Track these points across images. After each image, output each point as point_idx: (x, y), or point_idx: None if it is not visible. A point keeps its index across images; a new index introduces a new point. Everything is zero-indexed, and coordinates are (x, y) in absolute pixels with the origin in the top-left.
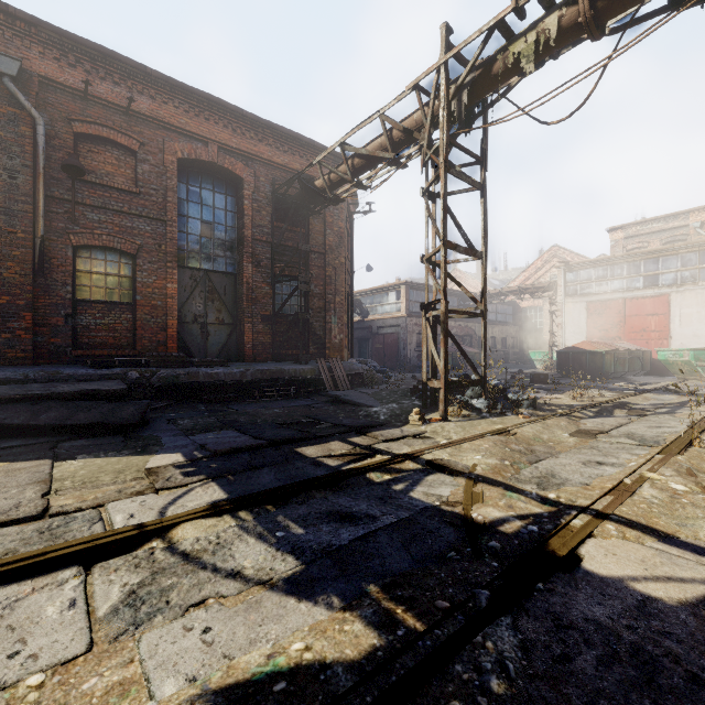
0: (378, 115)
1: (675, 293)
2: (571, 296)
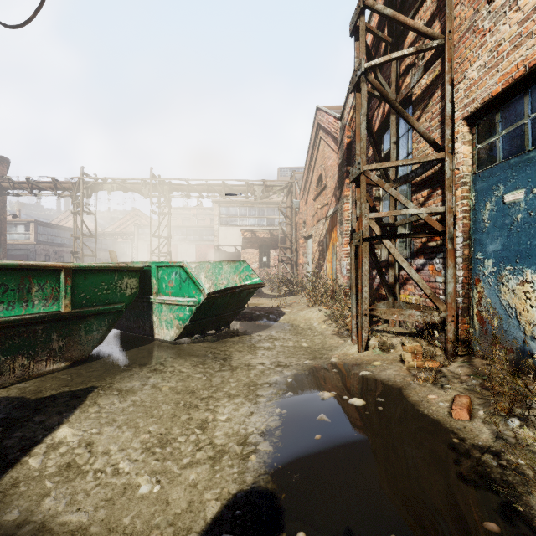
0: (51, 178)
1: (180, 244)
2: (141, 241)
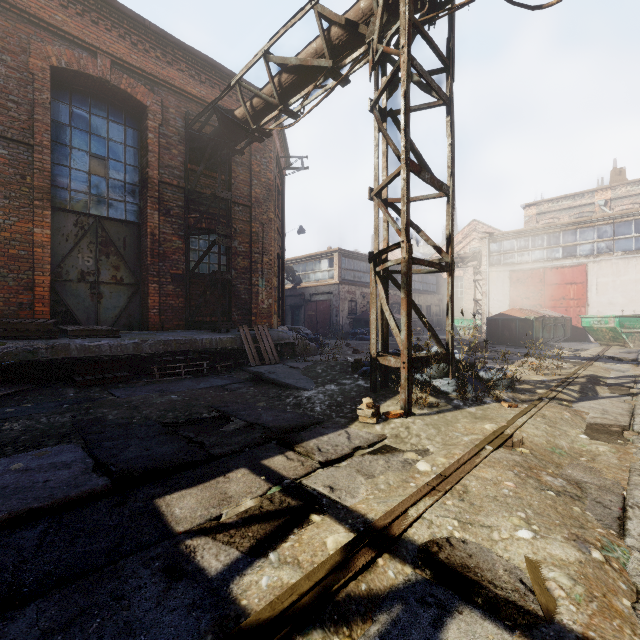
0: (312, 4)
1: (592, 263)
2: (495, 266)
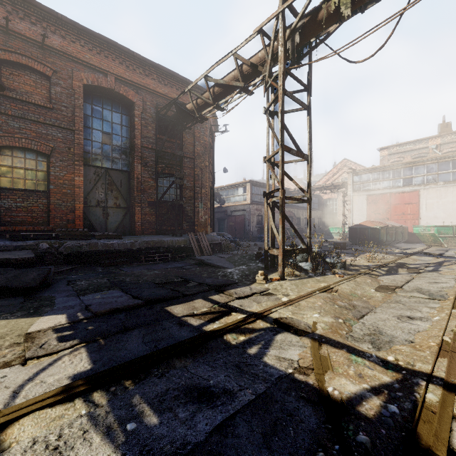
0: (232, 53)
1: (423, 190)
2: (356, 191)
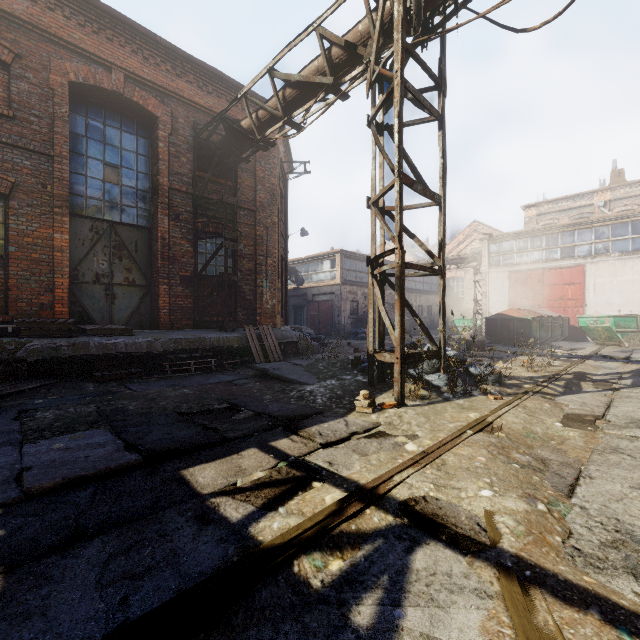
0: (314, 26)
1: (590, 264)
2: (494, 267)
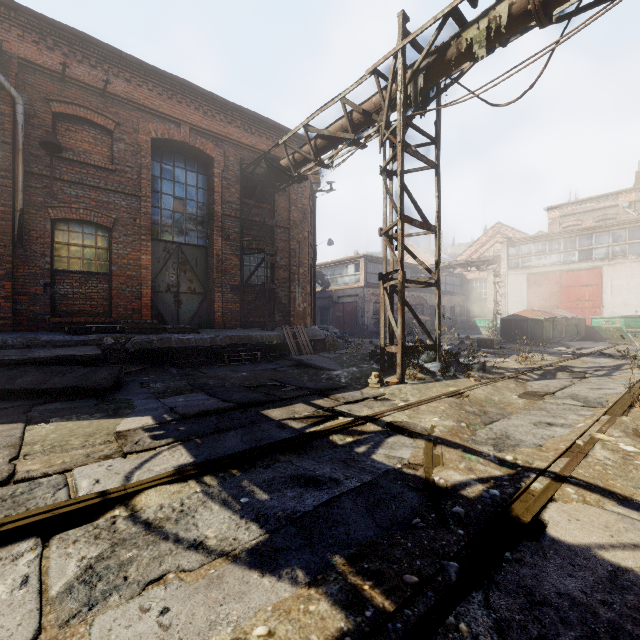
0: (339, 98)
1: (607, 266)
2: (513, 269)
